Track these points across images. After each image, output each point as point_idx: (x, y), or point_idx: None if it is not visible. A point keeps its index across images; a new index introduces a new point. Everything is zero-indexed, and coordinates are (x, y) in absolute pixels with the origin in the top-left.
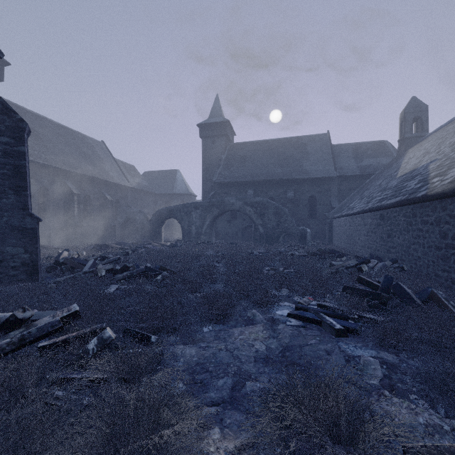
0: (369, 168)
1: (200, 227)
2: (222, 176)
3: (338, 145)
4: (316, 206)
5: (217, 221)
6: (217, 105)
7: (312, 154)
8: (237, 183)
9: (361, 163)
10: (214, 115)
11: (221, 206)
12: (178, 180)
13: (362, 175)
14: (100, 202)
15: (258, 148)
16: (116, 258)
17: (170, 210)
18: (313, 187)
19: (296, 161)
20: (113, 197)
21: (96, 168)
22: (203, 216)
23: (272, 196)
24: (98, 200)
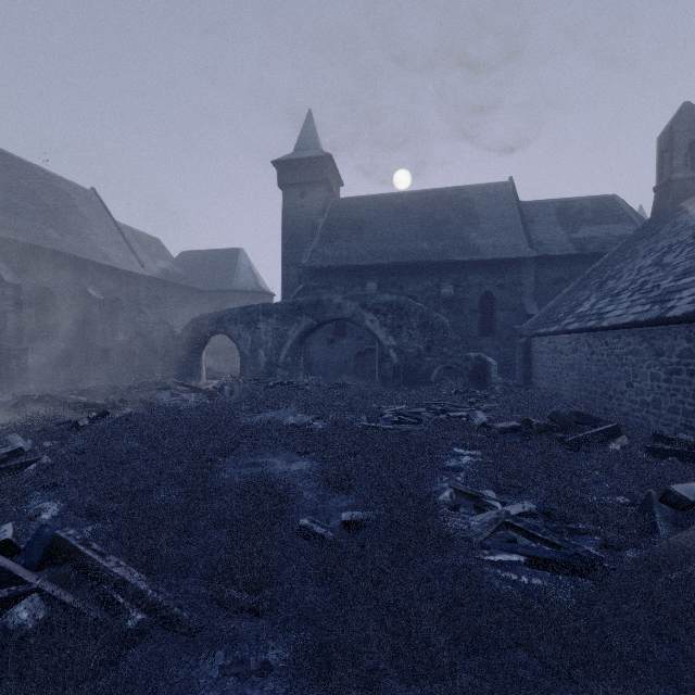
0: (592, 243)
1: (275, 353)
2: (319, 256)
3: (530, 203)
4: (493, 313)
5: (310, 340)
6: (309, 129)
7: (484, 218)
8: (346, 270)
9: (576, 234)
10: (304, 146)
11: (316, 311)
12: (242, 267)
13: (580, 256)
14: (77, 302)
15: (384, 208)
16: (2, 455)
17: (216, 318)
18: (488, 277)
19: (456, 229)
20: (107, 293)
21: (70, 235)
22: (281, 331)
23: (412, 294)
24: (72, 298)
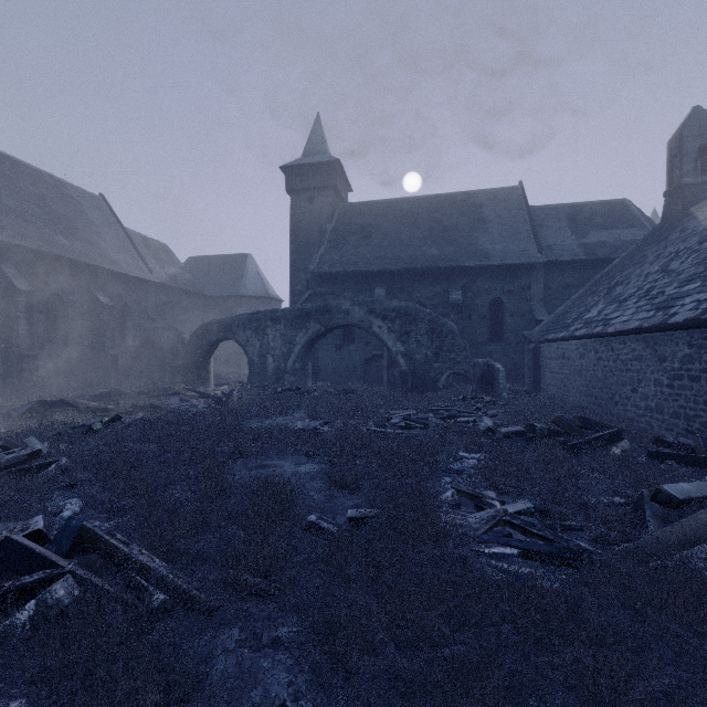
0: (602, 248)
1: (284, 359)
2: (327, 262)
3: (539, 207)
4: (502, 319)
5: (318, 346)
6: (317, 133)
7: (493, 223)
8: (354, 275)
9: (586, 239)
10: (312, 151)
11: (324, 317)
12: (250, 273)
13: (590, 261)
14: (87, 308)
15: (393, 213)
16: (22, 456)
17: (224, 324)
18: (497, 282)
19: (465, 234)
20: (116, 299)
21: (79, 242)
22: (289, 337)
23: (421, 300)
24: (82, 304)
